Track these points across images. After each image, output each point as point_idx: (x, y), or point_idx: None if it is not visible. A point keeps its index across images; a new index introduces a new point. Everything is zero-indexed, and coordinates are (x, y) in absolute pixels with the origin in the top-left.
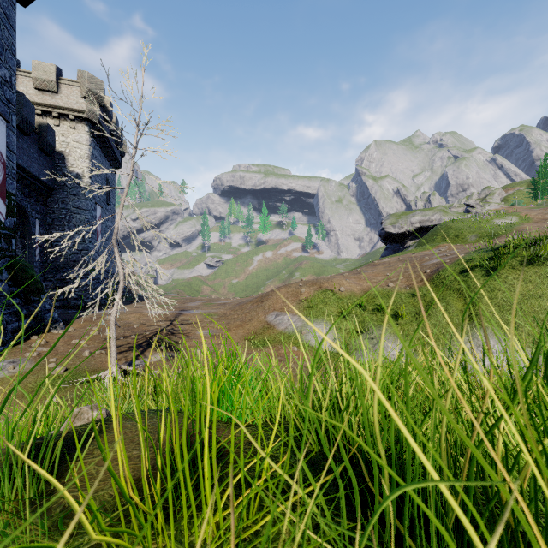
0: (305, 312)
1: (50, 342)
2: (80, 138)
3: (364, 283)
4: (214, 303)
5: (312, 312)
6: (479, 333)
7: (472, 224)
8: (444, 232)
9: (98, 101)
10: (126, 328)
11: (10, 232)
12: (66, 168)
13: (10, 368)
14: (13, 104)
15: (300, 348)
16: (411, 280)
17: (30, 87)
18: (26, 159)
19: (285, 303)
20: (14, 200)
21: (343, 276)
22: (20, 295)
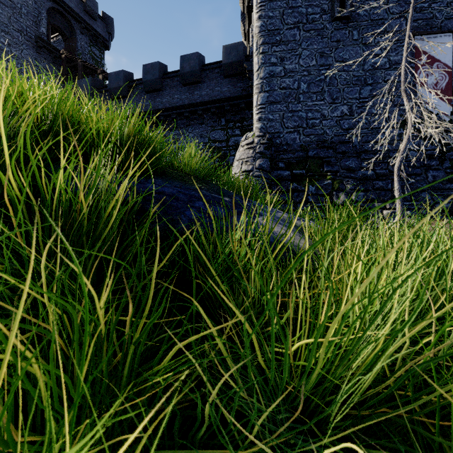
0: None
1: None
2: None
3: None
4: None
5: None
6: None
7: None
8: None
9: None
10: None
11: None
12: None
13: None
14: None
15: None
16: None
17: None
18: None
19: None
20: None
21: None
22: None
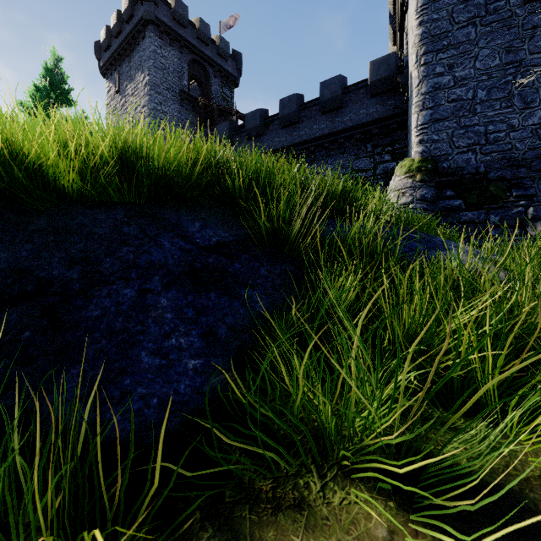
0: None
1: None
2: None
3: None
4: None
5: None
6: None
7: None
8: None
9: None
10: None
11: None
12: None
13: None
14: None
15: None
16: None
17: None
18: None
19: None
20: None
21: None
22: None
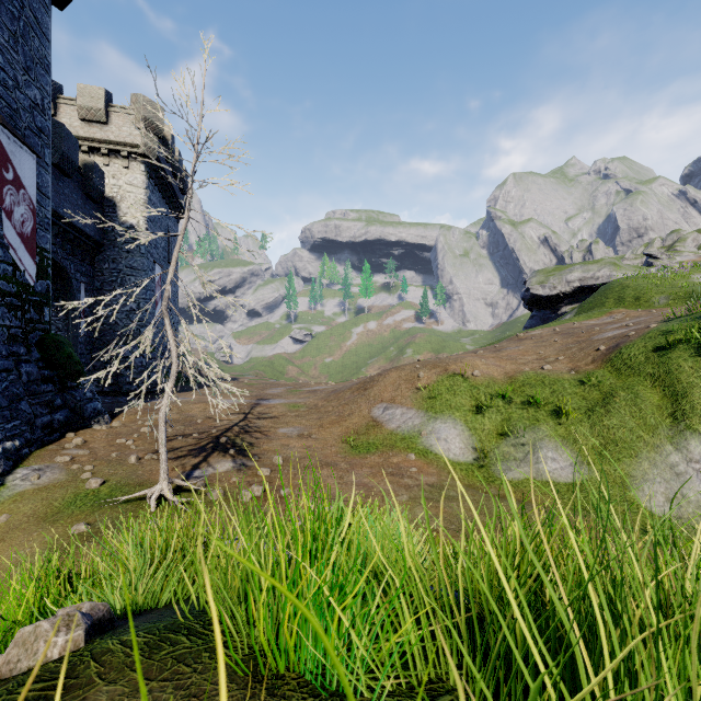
0: (424, 404)
1: (90, 442)
2: (135, 179)
3: (507, 365)
4: (301, 390)
5: (434, 404)
6: (689, 441)
7: (659, 282)
8: (618, 293)
9: (157, 132)
10: (187, 423)
11: (42, 299)
12: (117, 218)
13: (34, 478)
14: (46, 135)
15: (418, 456)
16: (577, 361)
17: (74, 118)
18: (69, 207)
19: (397, 392)
20: (48, 258)
21: (477, 354)
22: (54, 380)
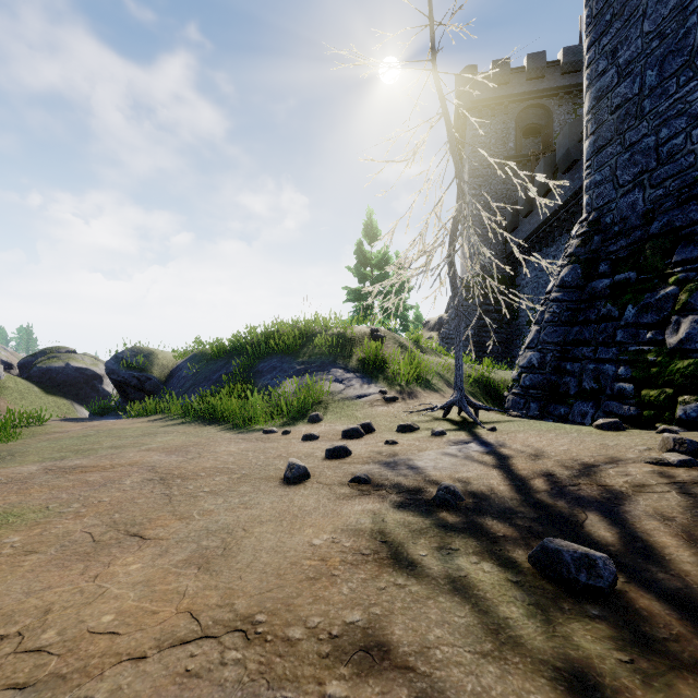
0: None
1: None
2: None
3: None
4: None
5: None
6: None
7: None
8: None
9: None
10: None
11: None
12: None
13: None
14: None
15: None
16: None
17: None
18: None
19: None
20: None
21: None
22: None
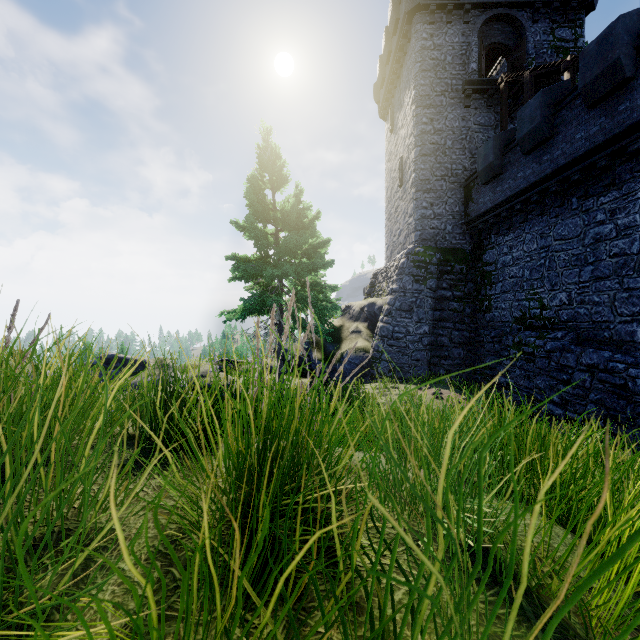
0: None
1: None
2: None
3: None
4: None
5: None
6: None
7: None
8: None
9: None
10: None
11: None
12: None
13: None
14: None
15: None
16: None
17: None
18: None
19: None
20: None
21: None
22: None
